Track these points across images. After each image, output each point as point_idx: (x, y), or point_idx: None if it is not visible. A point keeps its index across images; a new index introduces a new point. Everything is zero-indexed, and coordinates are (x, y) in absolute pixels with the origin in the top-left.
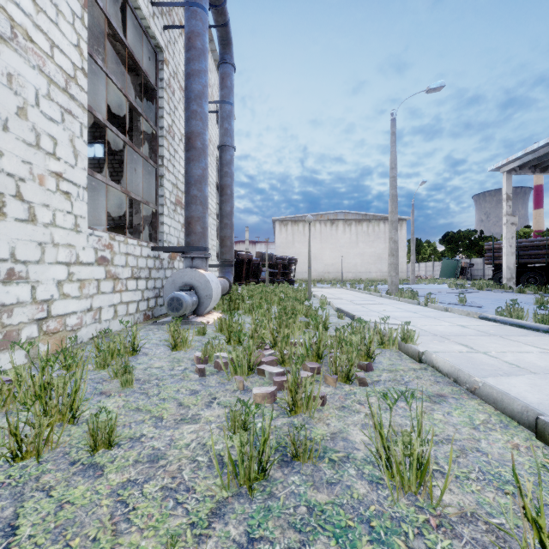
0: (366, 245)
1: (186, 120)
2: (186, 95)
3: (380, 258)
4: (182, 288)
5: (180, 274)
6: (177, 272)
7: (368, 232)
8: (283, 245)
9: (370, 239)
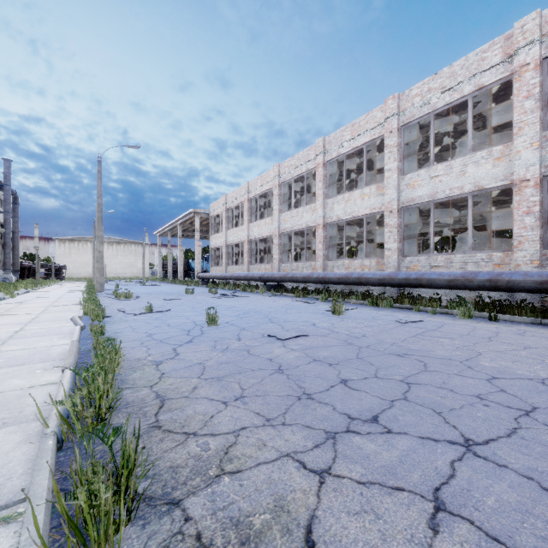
0: (123, 257)
1: (5, 239)
2: (5, 233)
3: (132, 265)
4: (5, 278)
5: (4, 275)
6: (3, 275)
7: (125, 250)
8: (62, 256)
9: (126, 254)
